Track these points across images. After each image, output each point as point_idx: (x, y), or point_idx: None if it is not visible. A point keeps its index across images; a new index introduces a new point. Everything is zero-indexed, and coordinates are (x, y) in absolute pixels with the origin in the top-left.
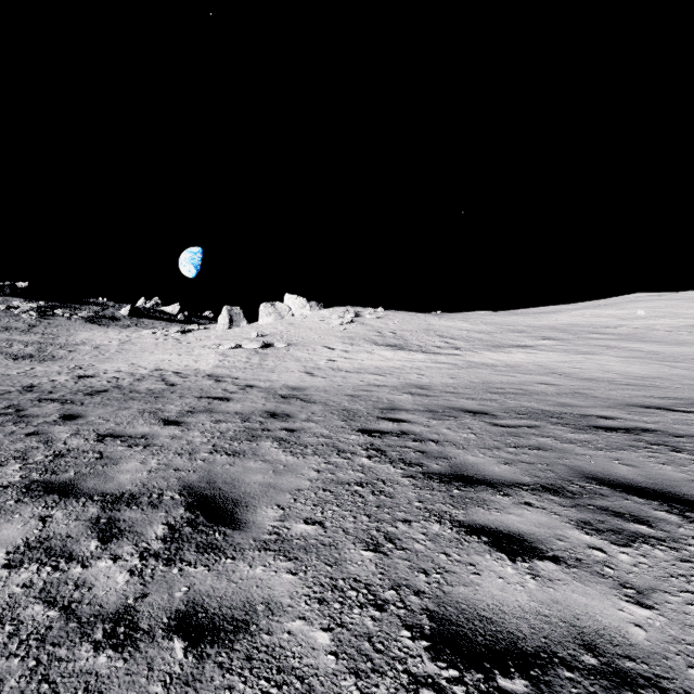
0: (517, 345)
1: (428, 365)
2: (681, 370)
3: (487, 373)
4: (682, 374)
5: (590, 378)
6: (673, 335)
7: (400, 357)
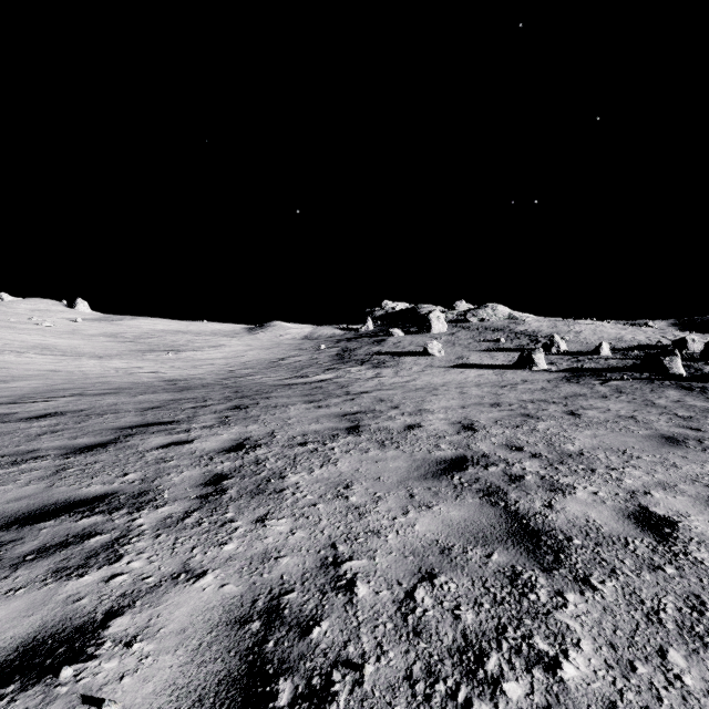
0: None
1: None
2: None
3: None
4: None
5: None
6: None
7: None
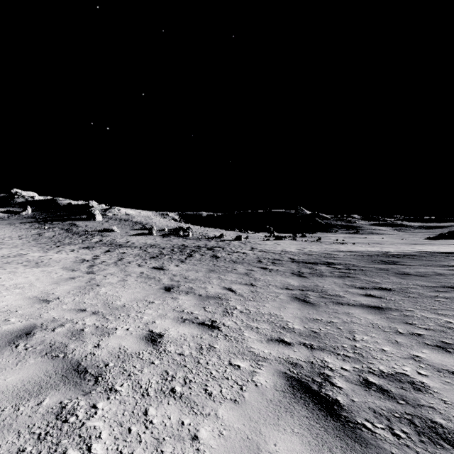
0: None
1: None
2: None
3: None
4: None
5: None
6: None
7: None
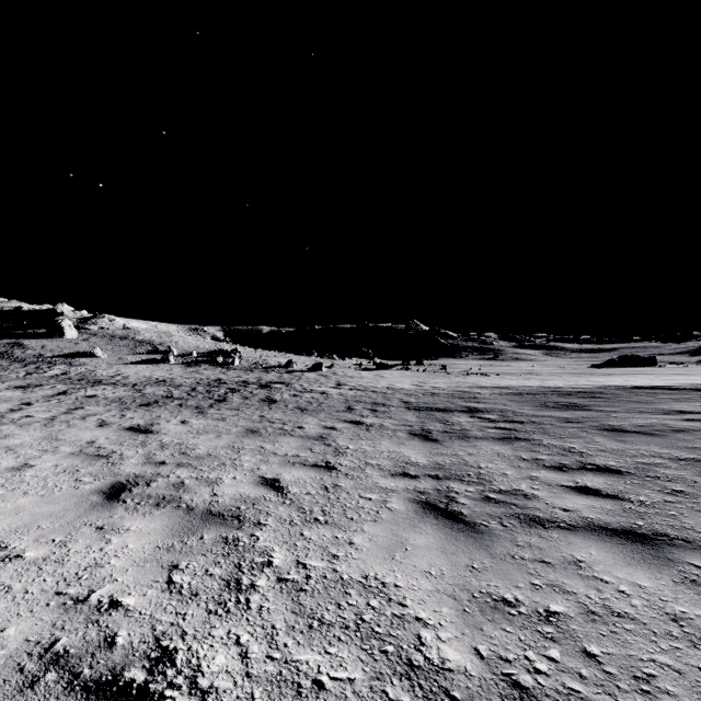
0: None
1: None
2: None
3: None
4: None
5: None
6: None
7: None
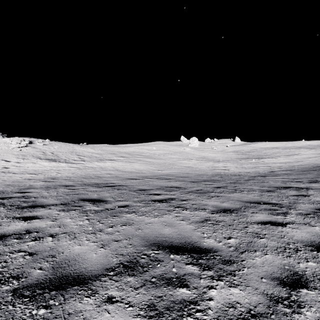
0: (110, 159)
1: (65, 169)
2: (153, 167)
3: (90, 171)
4: (152, 168)
5: (126, 171)
6: (159, 156)
7: (52, 165)
